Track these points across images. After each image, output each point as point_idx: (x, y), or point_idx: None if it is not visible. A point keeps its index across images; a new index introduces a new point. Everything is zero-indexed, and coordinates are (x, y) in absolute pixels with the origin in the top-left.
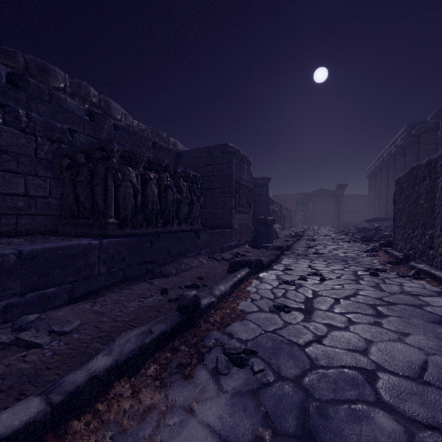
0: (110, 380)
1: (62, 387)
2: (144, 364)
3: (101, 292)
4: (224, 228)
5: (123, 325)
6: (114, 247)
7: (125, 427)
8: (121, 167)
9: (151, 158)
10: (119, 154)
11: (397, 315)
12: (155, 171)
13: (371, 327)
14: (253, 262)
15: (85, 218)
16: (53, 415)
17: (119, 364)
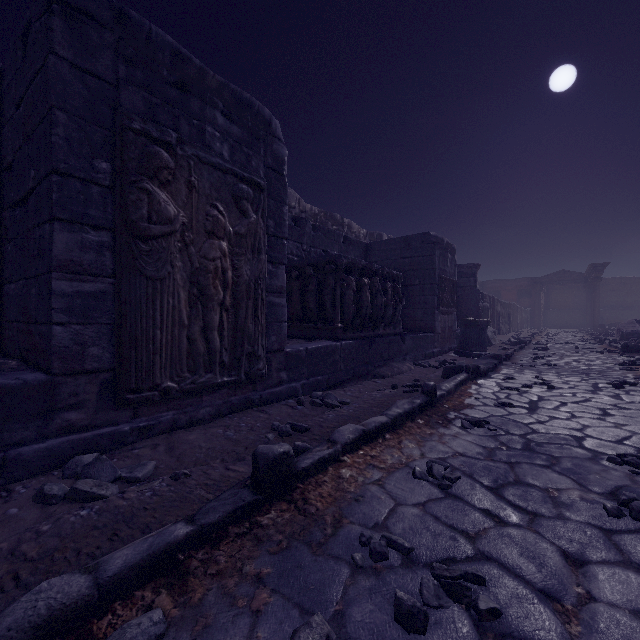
0: (404, 419)
1: (389, 414)
2: (415, 419)
3: (343, 384)
4: (425, 332)
5: (384, 402)
6: (347, 348)
7: (423, 436)
8: (345, 277)
9: (364, 265)
10: (344, 266)
11: (624, 415)
12: (365, 276)
13: (593, 419)
14: (471, 367)
15: (311, 323)
16: (391, 424)
17: (406, 412)
